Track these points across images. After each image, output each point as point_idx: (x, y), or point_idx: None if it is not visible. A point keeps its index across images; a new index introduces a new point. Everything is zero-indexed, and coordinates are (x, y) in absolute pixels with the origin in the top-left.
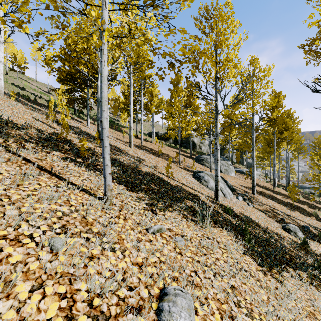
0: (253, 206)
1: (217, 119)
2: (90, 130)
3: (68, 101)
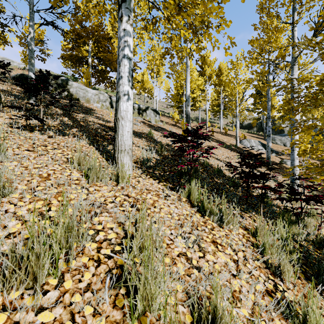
0: (275, 156)
1: (236, 109)
2: None
3: (178, 112)
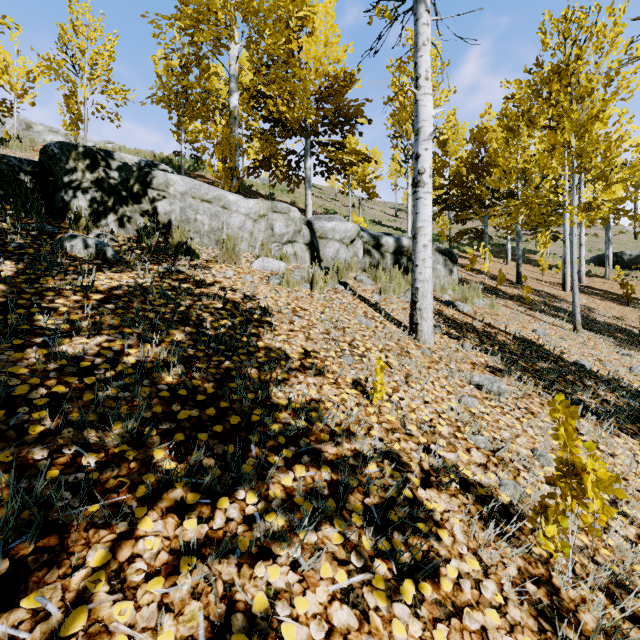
0: None
1: None
2: (496, 271)
3: (458, 234)
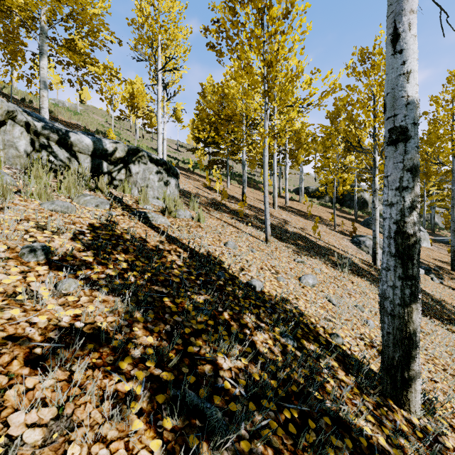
0: (439, 283)
1: (375, 173)
2: (232, 192)
3: (209, 162)
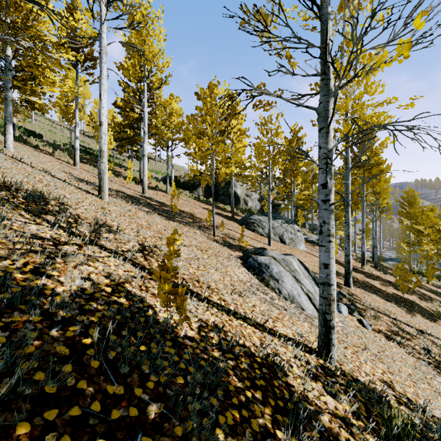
0: (371, 328)
1: (328, 108)
2: None
3: None
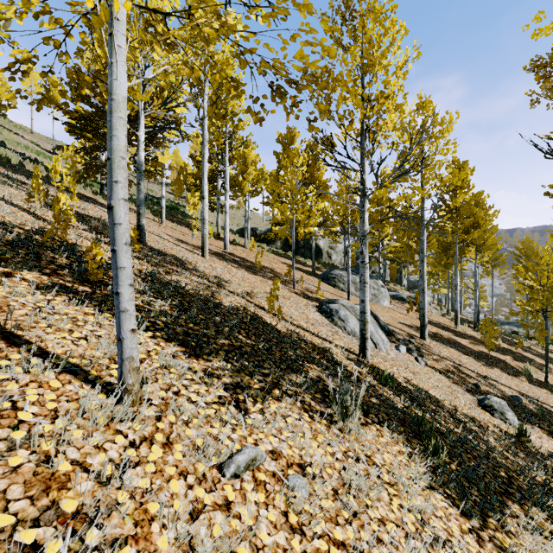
0: (425, 364)
1: (364, 206)
2: None
3: (86, 168)
